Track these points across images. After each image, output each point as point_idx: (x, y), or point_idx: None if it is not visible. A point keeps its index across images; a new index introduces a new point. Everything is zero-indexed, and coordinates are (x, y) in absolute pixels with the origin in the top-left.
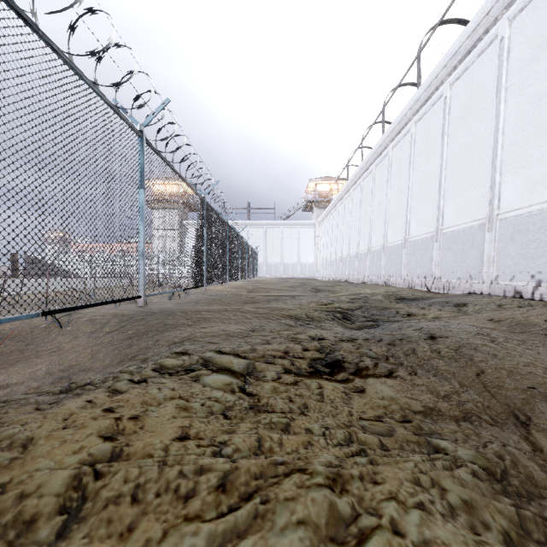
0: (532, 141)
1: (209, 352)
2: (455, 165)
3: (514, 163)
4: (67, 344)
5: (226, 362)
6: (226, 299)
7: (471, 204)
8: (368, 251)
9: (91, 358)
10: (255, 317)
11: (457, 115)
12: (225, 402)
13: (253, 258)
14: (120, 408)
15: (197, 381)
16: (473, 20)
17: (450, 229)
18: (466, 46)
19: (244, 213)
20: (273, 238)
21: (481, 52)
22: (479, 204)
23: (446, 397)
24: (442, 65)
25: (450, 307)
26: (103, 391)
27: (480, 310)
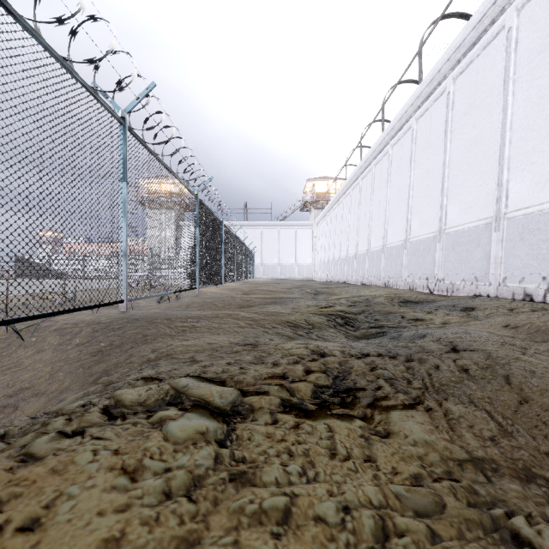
0: (542, 135)
1: (185, 379)
2: (459, 162)
3: (523, 159)
4: (27, 359)
5: (205, 395)
6: (219, 302)
7: (476, 203)
8: (367, 252)
9: (49, 379)
10: (249, 325)
11: (461, 111)
12: (193, 473)
13: (250, 259)
14: (13, 502)
15: (159, 431)
16: (478, 10)
17: (454, 229)
18: (470, 38)
19: (240, 213)
20: (270, 239)
21: (487, 44)
22: (485, 203)
23: (494, 439)
24: (445, 59)
25: (458, 311)
26: (11, 455)
27: (491, 315)
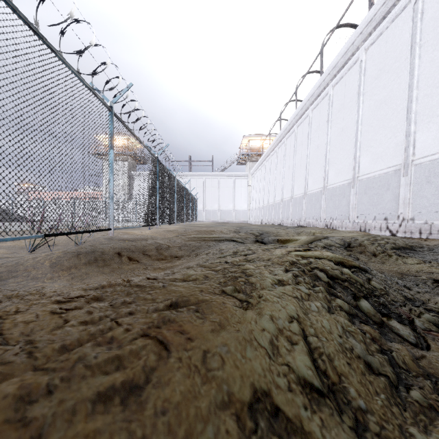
0: None
1: None
2: (436, 78)
3: None
4: None
5: None
6: (123, 251)
7: None
8: (305, 195)
9: None
10: None
11: (437, 17)
12: None
13: (192, 204)
14: None
15: None
16: None
17: (430, 158)
18: None
19: (185, 165)
20: (211, 188)
21: None
22: None
23: None
24: None
25: None
26: None
27: None
